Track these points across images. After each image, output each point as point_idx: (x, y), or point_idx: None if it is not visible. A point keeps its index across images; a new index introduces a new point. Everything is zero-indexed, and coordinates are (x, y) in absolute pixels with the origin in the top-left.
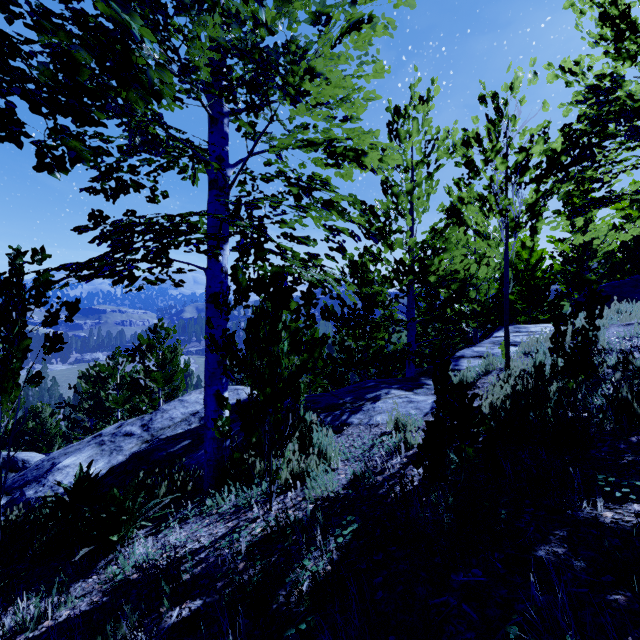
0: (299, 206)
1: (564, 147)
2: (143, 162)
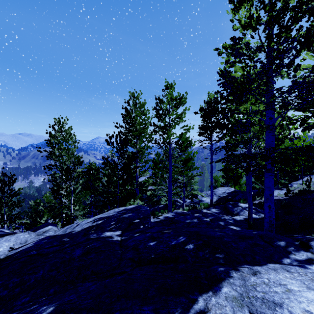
0: None
1: None
2: None
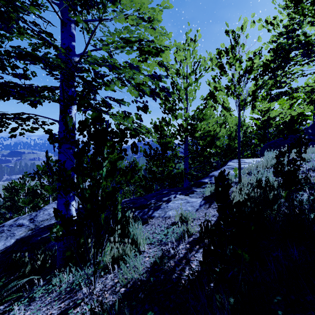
0: (113, 67)
1: (272, 58)
2: (3, 39)
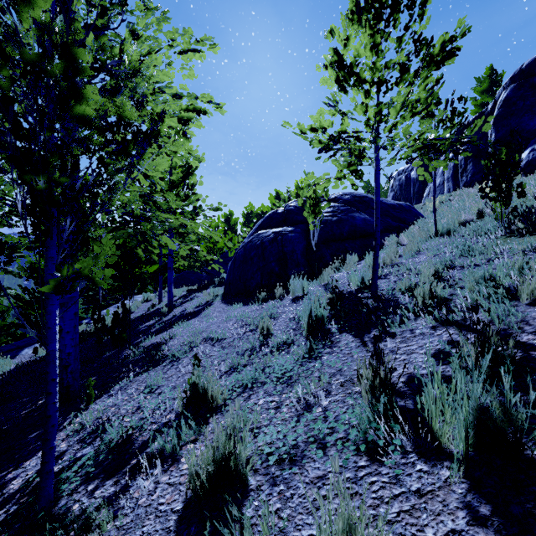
0: None
1: None
2: None
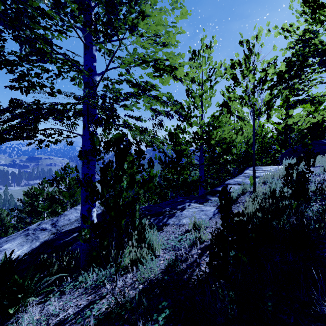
0: (133, 95)
1: (286, 69)
2: (38, 68)
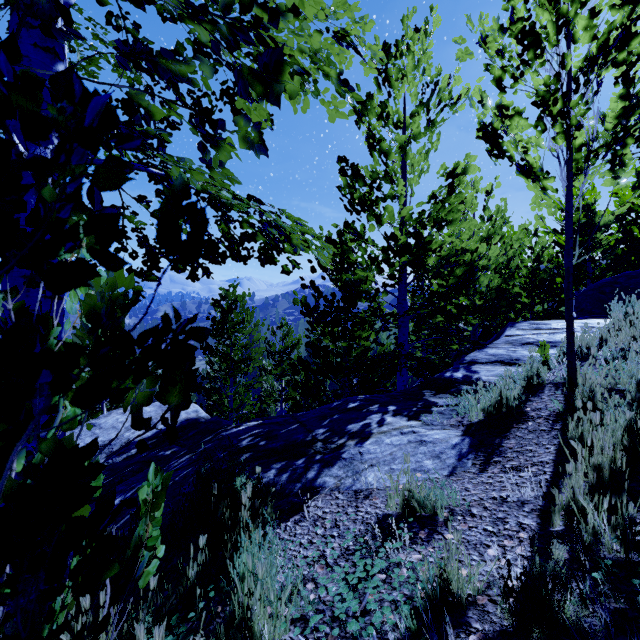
0: None
1: None
2: None
